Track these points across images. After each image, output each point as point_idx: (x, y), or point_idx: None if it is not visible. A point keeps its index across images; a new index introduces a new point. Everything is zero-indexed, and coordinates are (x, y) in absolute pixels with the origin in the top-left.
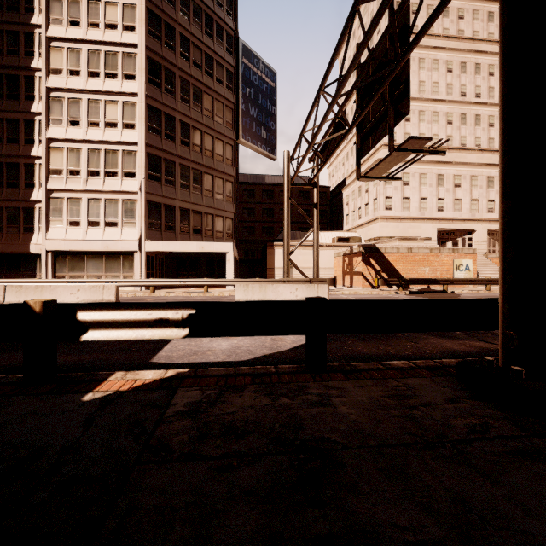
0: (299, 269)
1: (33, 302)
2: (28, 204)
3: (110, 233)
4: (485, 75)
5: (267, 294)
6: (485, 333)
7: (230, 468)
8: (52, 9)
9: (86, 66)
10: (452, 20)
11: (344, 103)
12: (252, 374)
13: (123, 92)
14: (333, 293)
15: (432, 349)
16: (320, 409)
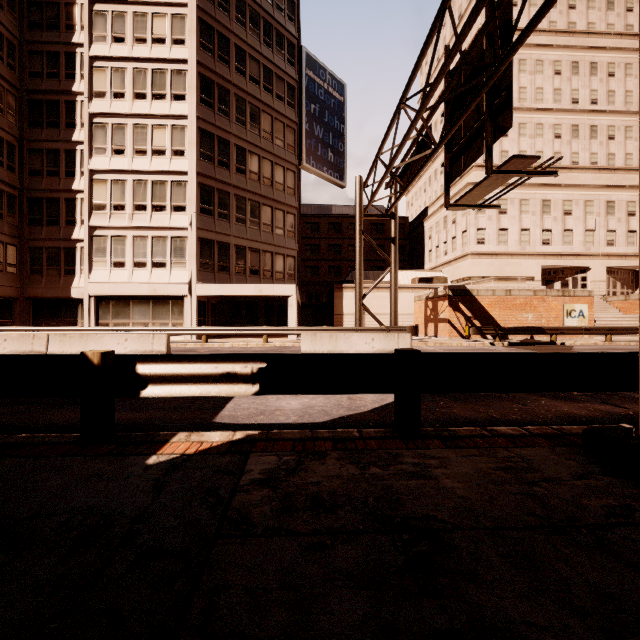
0: (373, 315)
1: (91, 353)
2: (69, 243)
3: (158, 275)
4: (602, 76)
5: (338, 345)
6: (610, 394)
7: (324, 547)
8: (95, 25)
9: (132, 87)
10: (561, 10)
11: (429, 118)
12: (333, 438)
13: (172, 115)
14: (415, 343)
15: (545, 413)
16: (419, 482)
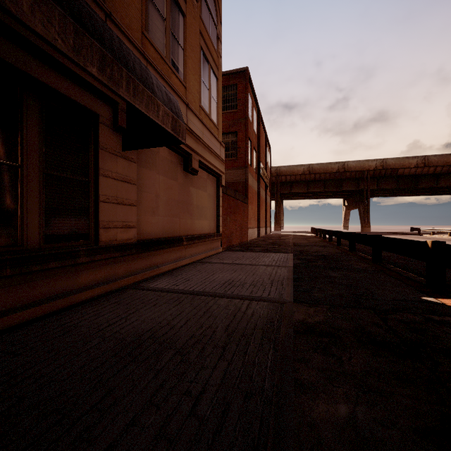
0: None
1: (428, 241)
2: None
3: None
4: None
5: None
6: None
7: (378, 326)
8: None
9: None
10: None
11: None
12: None
13: None
14: None
15: None
16: None
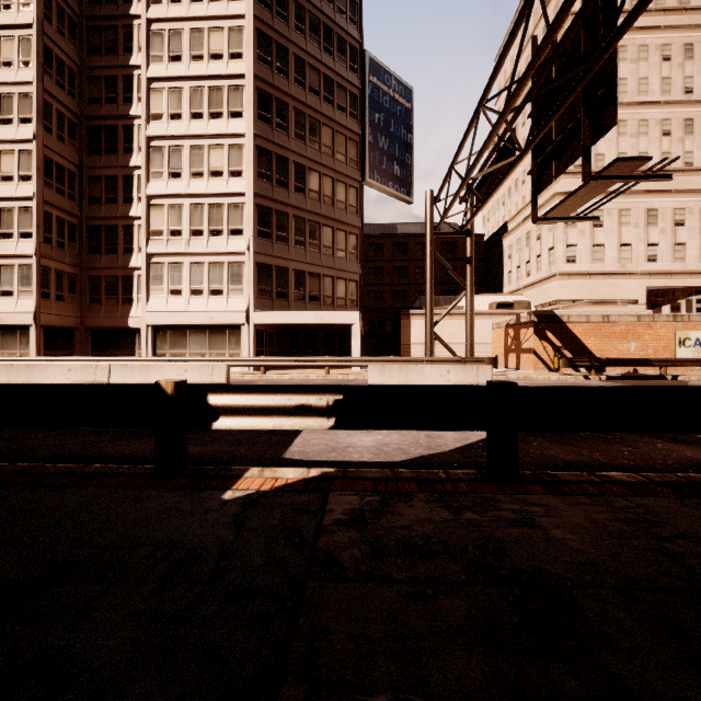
0: (446, 345)
1: (165, 382)
2: (127, 271)
3: (214, 303)
4: None
5: (409, 378)
6: None
7: (425, 597)
8: (152, 46)
9: (188, 107)
10: None
11: (512, 120)
12: (417, 479)
13: (229, 134)
14: (494, 377)
15: (663, 458)
16: (524, 531)
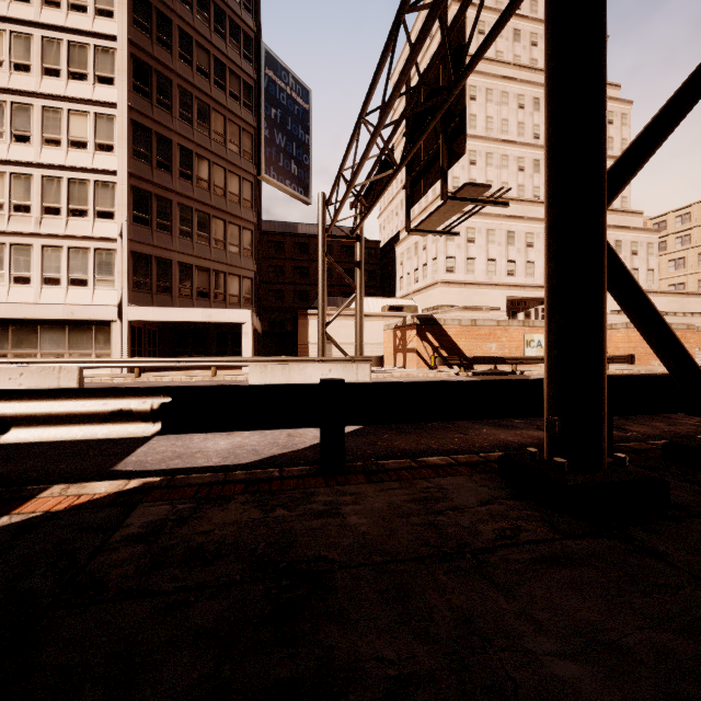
0: (337, 345)
1: None
2: None
3: (76, 294)
4: None
5: (292, 377)
6: None
7: (183, 605)
8: None
9: (40, 59)
10: (524, 46)
11: (391, 136)
12: (248, 480)
13: (95, 100)
14: (381, 375)
15: (482, 441)
16: (324, 521)
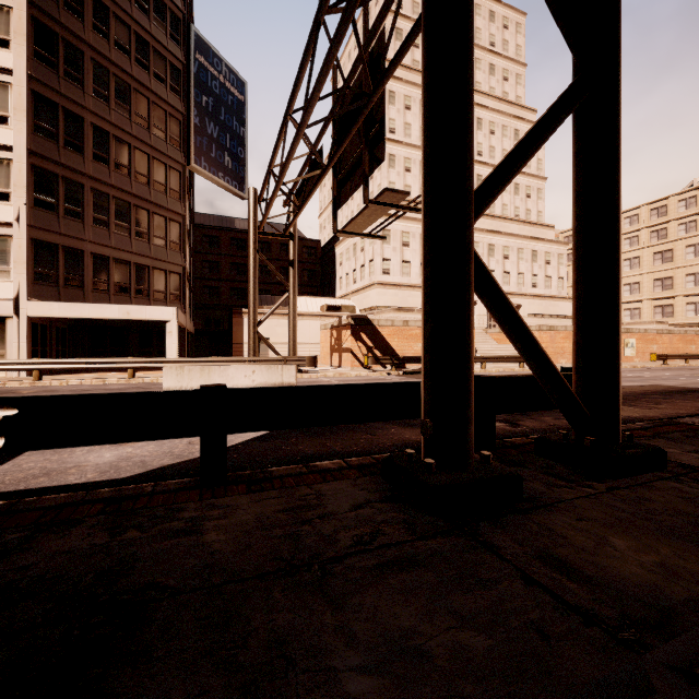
0: (270, 344)
1: None
2: None
3: None
4: (486, 132)
5: (211, 380)
6: None
7: None
8: None
9: None
10: None
11: (319, 137)
12: (111, 498)
13: None
14: (314, 375)
15: (386, 441)
16: (177, 541)
